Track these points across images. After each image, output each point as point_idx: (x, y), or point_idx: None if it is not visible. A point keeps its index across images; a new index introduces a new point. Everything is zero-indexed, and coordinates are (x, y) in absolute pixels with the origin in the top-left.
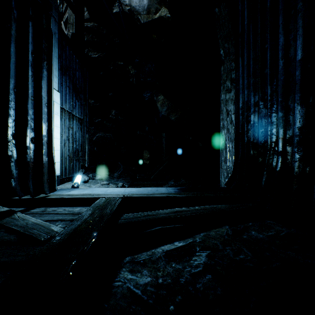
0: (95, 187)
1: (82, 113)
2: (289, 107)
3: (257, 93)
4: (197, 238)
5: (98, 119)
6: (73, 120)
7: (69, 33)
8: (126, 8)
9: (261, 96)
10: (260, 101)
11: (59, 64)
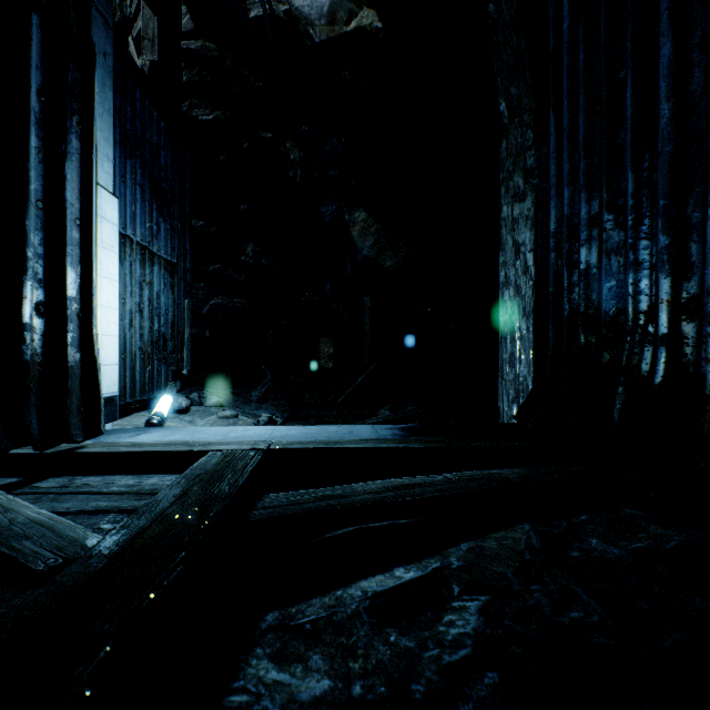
0: (204, 423)
1: (176, 251)
2: (689, 220)
3: (597, 195)
4: (453, 557)
5: (215, 266)
6: (151, 266)
7: (144, 61)
8: (279, 8)
9: (607, 200)
10: (605, 213)
11: (118, 131)
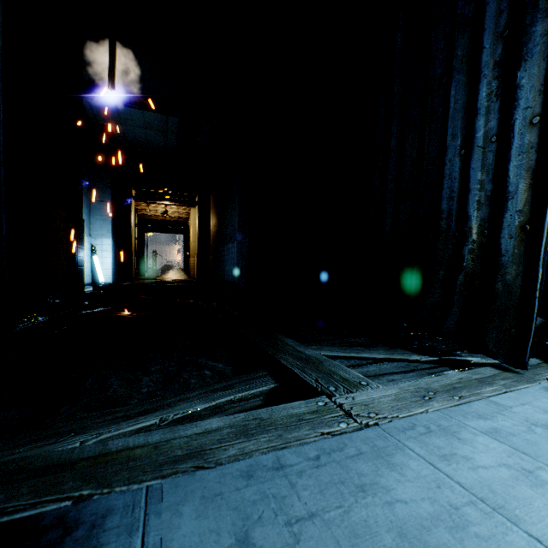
0: None
1: None
2: None
3: None
4: None
5: None
6: None
7: None
8: None
9: None
10: None
11: None
